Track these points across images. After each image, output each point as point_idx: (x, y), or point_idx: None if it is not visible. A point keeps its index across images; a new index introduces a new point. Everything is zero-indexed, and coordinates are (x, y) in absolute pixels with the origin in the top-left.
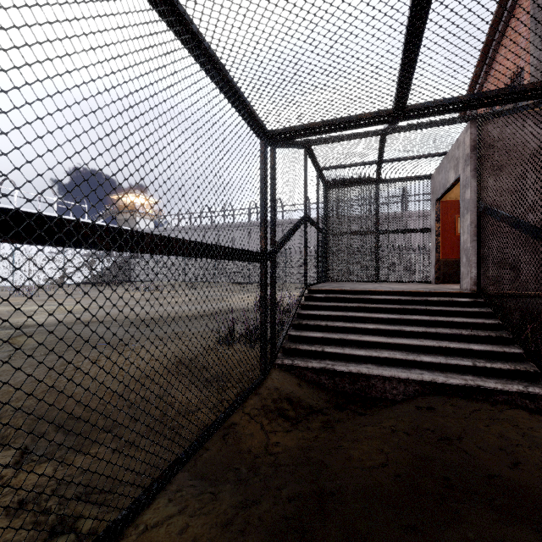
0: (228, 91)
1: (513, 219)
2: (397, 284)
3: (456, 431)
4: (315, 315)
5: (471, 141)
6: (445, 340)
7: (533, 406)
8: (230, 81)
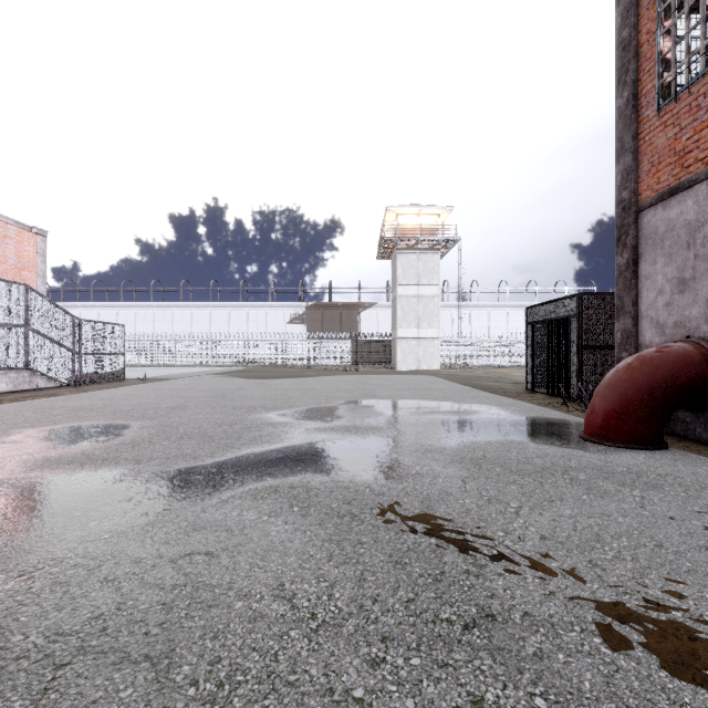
0: None
1: None
2: None
3: None
4: None
5: None
6: None
7: None
8: None
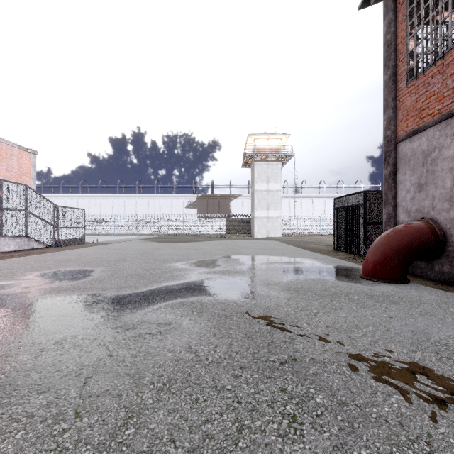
0: None
1: None
2: None
3: None
4: None
5: None
6: None
7: None
8: None
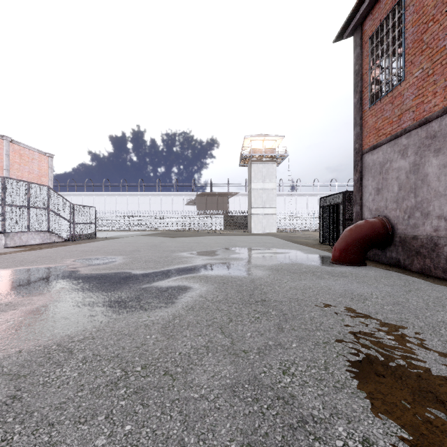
0: None
1: None
2: None
3: None
4: None
5: None
6: None
7: None
8: None
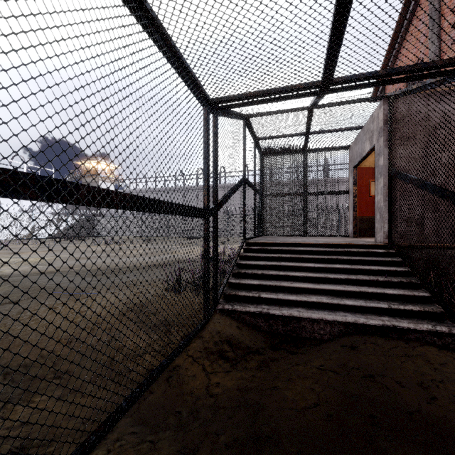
0: (171, 57)
1: (421, 181)
2: (322, 237)
3: (378, 368)
4: (252, 265)
5: (384, 115)
6: (364, 285)
7: (440, 342)
8: (173, 47)
